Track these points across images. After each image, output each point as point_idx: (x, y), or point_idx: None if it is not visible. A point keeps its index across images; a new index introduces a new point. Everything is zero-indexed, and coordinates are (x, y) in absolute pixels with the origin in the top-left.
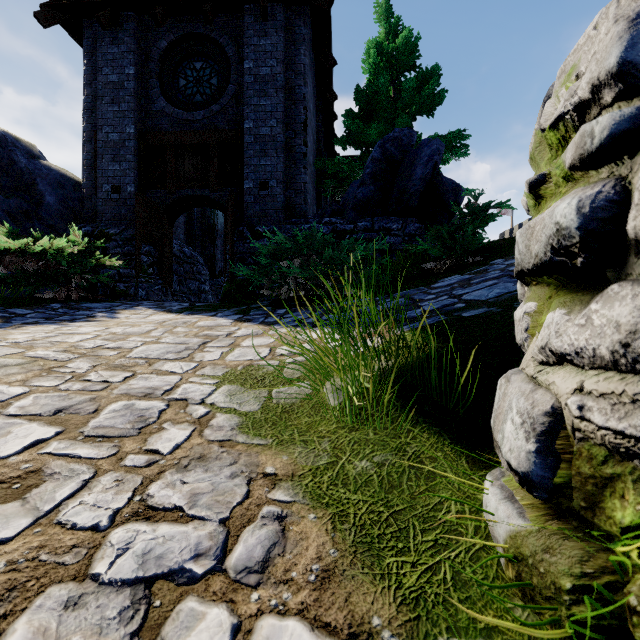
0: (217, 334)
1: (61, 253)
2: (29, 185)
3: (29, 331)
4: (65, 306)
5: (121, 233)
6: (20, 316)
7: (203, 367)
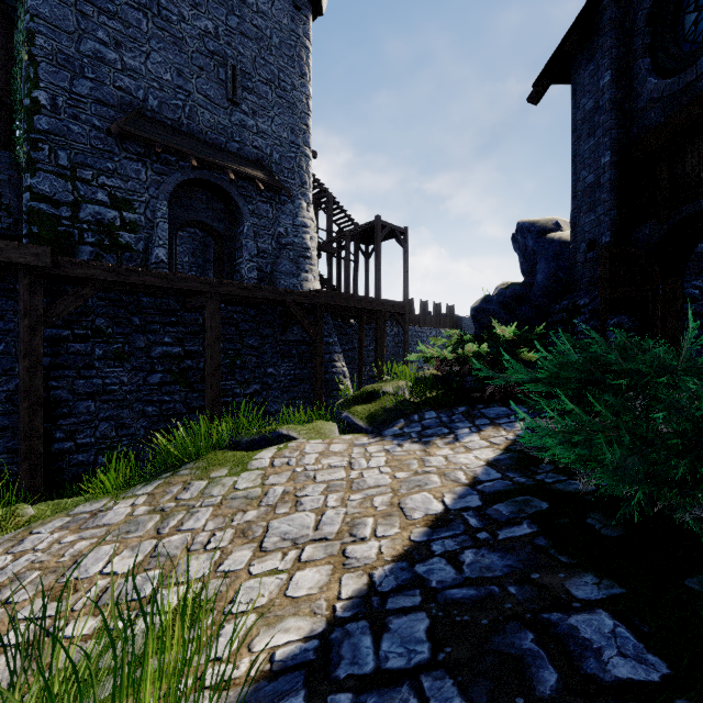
0: (359, 530)
1: (474, 355)
2: (533, 266)
3: (355, 452)
4: (466, 411)
5: (590, 303)
6: (419, 422)
7: (228, 576)
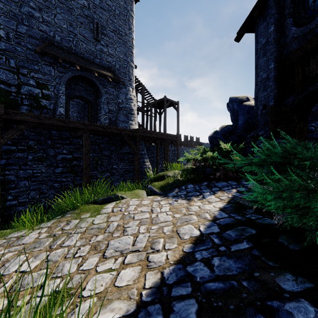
0: (156, 246)
1: (211, 158)
2: (237, 117)
3: (154, 204)
4: (207, 184)
5: (264, 133)
6: (185, 189)
7: (84, 273)
